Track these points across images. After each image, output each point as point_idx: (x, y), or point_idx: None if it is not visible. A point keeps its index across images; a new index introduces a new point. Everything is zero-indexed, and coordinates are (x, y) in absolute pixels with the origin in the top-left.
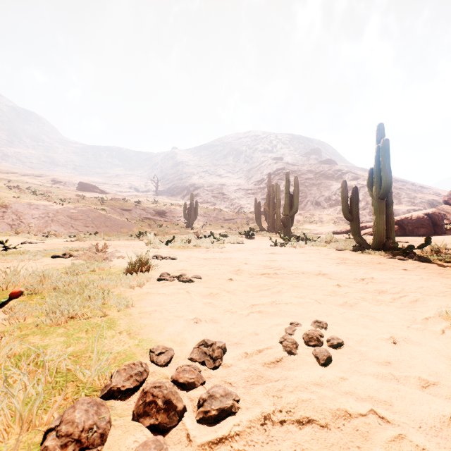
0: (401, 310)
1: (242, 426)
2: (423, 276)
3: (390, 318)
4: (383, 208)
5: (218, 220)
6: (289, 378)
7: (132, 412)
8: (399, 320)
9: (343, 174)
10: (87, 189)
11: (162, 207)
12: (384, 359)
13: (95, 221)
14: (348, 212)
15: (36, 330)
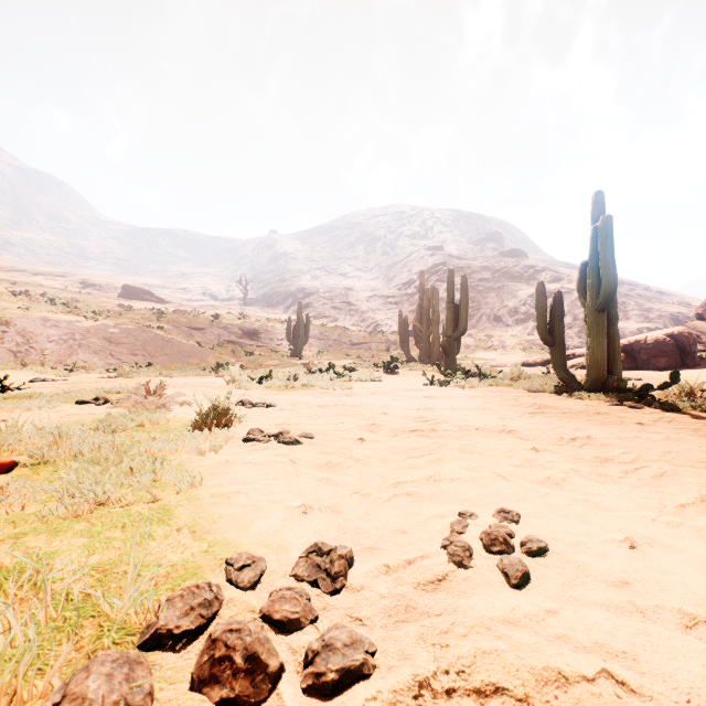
0: (639, 491)
1: (381, 702)
2: (669, 434)
3: (622, 505)
4: (603, 326)
5: (341, 345)
6: (459, 611)
7: (191, 676)
8: (637, 509)
9: (537, 272)
10: (135, 297)
11: (253, 324)
12: (618, 576)
13: (148, 346)
14: (547, 332)
15: (41, 525)
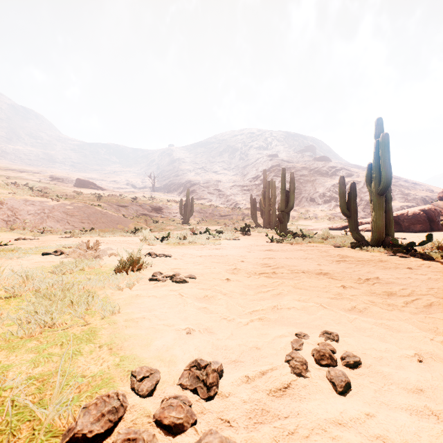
0: (417, 317)
1: None
2: (431, 276)
3: (408, 328)
4: (383, 204)
5: (213, 217)
6: (301, 414)
7: None
8: (419, 331)
9: (337, 171)
10: (84, 186)
11: (158, 203)
12: (414, 384)
13: (91, 217)
14: (346, 208)
15: (4, 343)
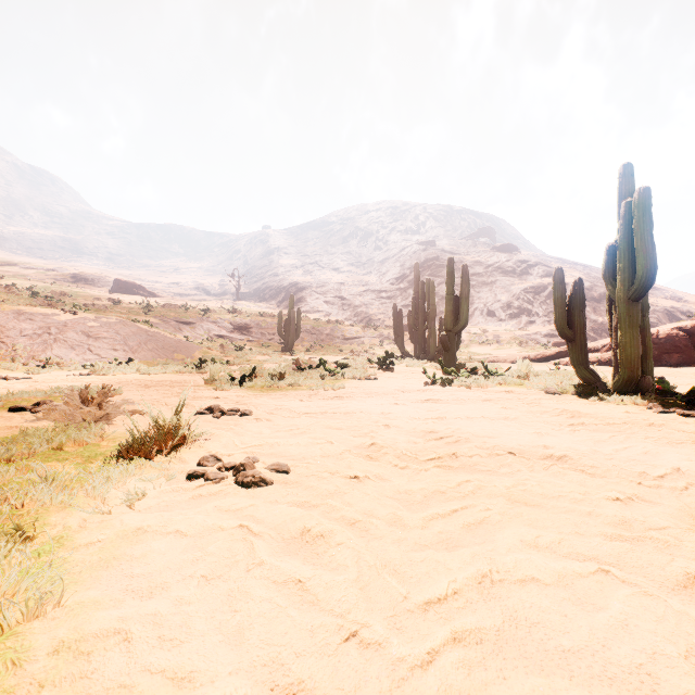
0: None
1: None
2: None
3: None
4: (637, 318)
5: (333, 340)
6: None
7: None
8: None
9: (530, 267)
10: (127, 291)
11: (244, 319)
12: None
13: (130, 341)
14: (566, 325)
15: None
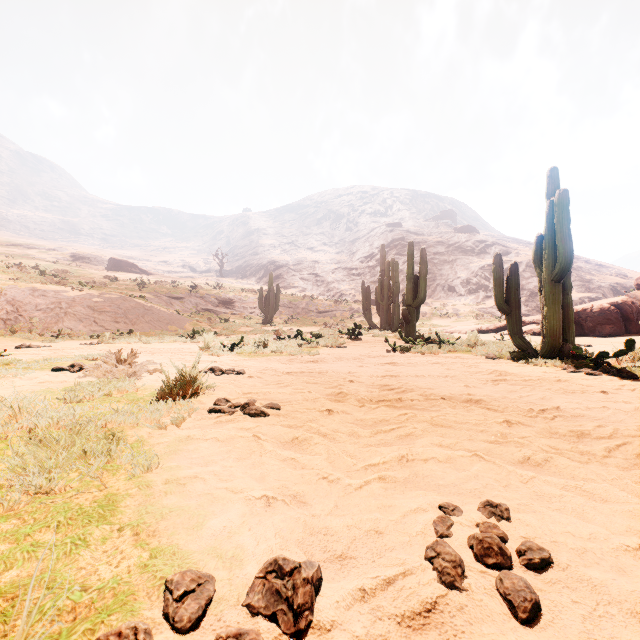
0: (630, 474)
1: None
2: (639, 405)
3: (620, 496)
4: (559, 296)
5: (308, 313)
6: None
7: None
8: (639, 501)
9: (487, 247)
10: (121, 269)
11: (228, 294)
12: None
13: (129, 314)
14: (504, 301)
15: None
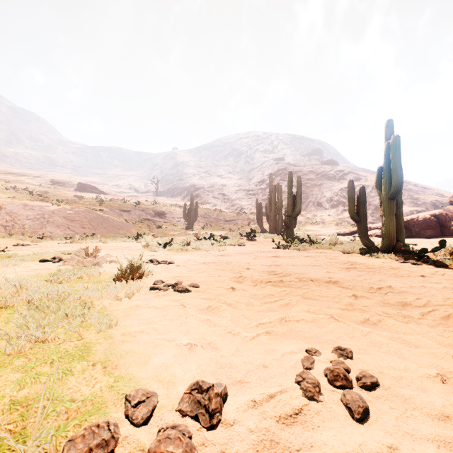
0: (436, 330)
1: None
2: (446, 284)
3: (427, 343)
4: (393, 209)
5: (218, 221)
6: (315, 447)
7: None
8: (439, 347)
9: (345, 174)
10: (86, 190)
11: (162, 208)
12: (439, 410)
13: (92, 222)
14: (355, 213)
15: None
